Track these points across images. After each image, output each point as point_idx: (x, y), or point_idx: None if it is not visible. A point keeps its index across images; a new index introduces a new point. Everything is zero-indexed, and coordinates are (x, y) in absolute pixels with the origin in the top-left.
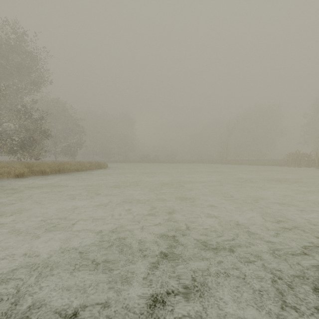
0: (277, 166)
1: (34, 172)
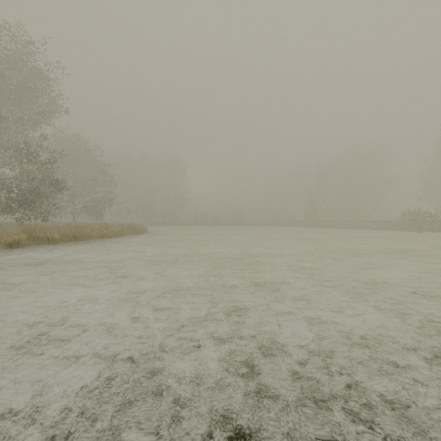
0: (387, 230)
1: (37, 240)
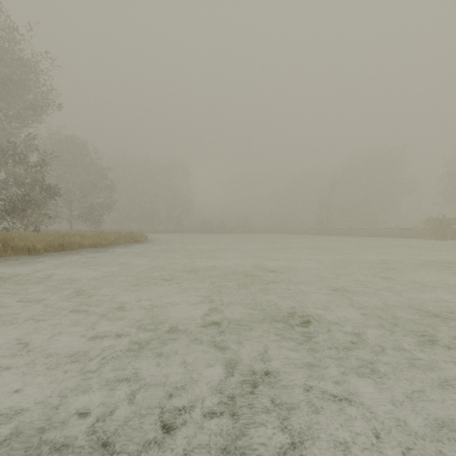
0: (406, 238)
1: (17, 250)
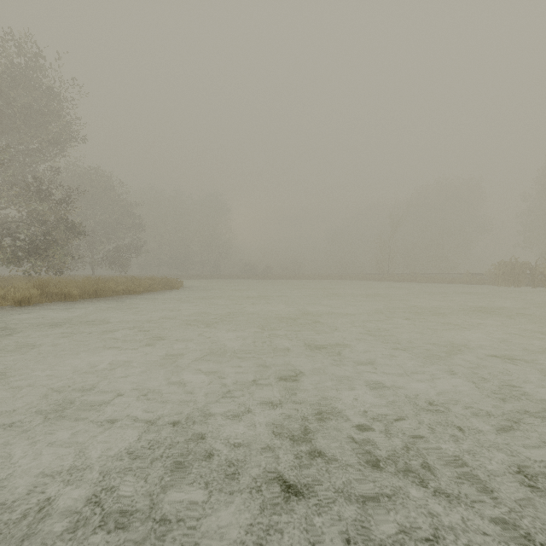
0: (477, 284)
1: (51, 296)
